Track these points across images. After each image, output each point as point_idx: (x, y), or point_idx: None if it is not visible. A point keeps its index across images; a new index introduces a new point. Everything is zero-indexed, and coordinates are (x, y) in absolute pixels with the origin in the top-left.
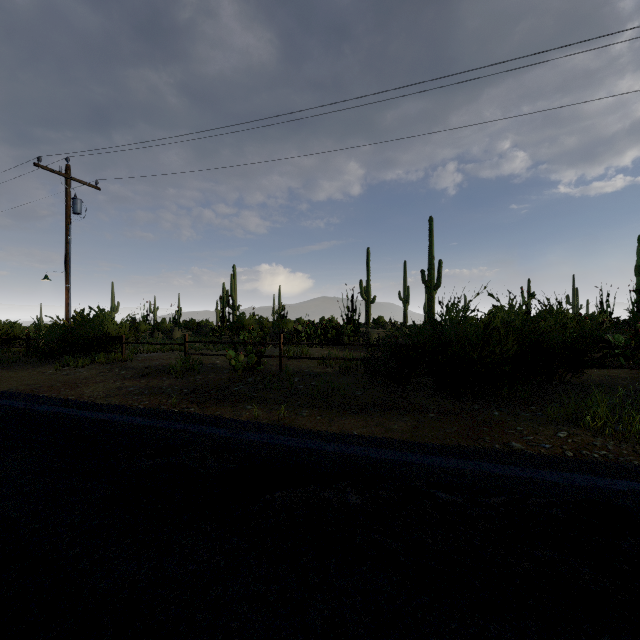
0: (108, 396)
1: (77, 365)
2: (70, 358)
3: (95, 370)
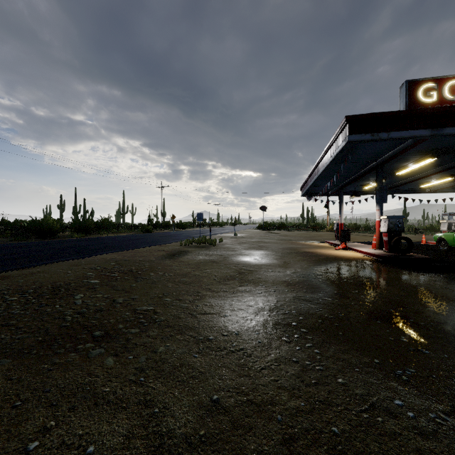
0: None
1: None
2: None
3: None
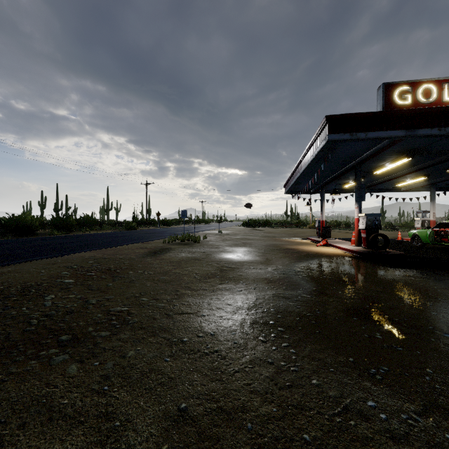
0: None
1: None
2: None
3: None
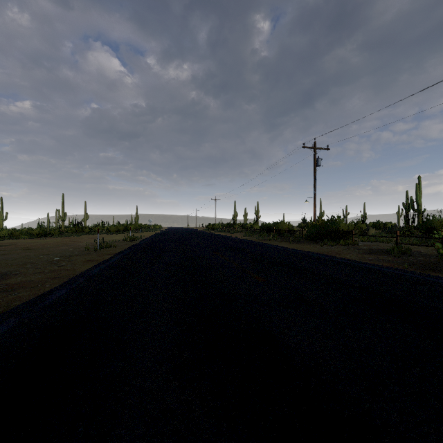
0: (361, 260)
1: (330, 245)
2: (326, 241)
3: (340, 248)
